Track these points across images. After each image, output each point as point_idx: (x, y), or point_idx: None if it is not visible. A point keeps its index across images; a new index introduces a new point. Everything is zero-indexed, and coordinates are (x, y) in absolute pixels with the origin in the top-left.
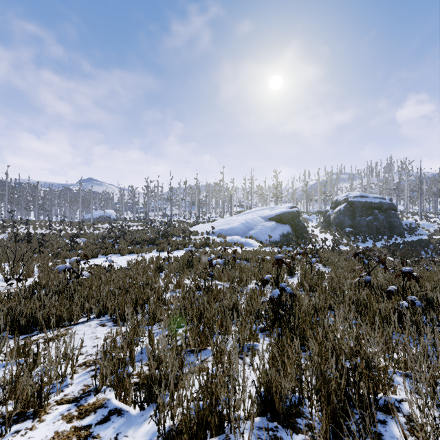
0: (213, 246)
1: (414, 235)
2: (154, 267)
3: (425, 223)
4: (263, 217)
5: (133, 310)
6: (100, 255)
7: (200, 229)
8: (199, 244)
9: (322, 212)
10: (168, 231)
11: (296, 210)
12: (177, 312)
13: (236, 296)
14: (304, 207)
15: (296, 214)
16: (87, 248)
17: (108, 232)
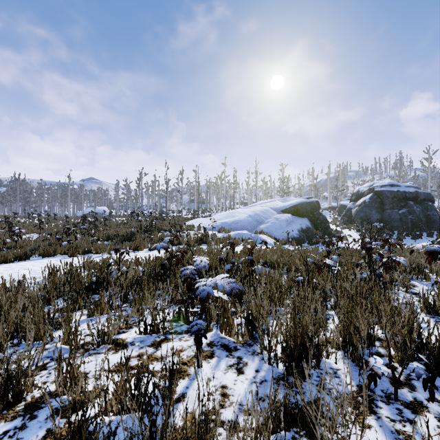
0: (213, 243)
1: None
2: (87, 281)
3: None
4: (275, 209)
5: None
6: (36, 256)
7: (197, 224)
8: (193, 240)
9: (335, 207)
10: (155, 224)
11: (315, 200)
12: None
13: None
14: None
15: (316, 205)
16: (31, 246)
17: (73, 224)
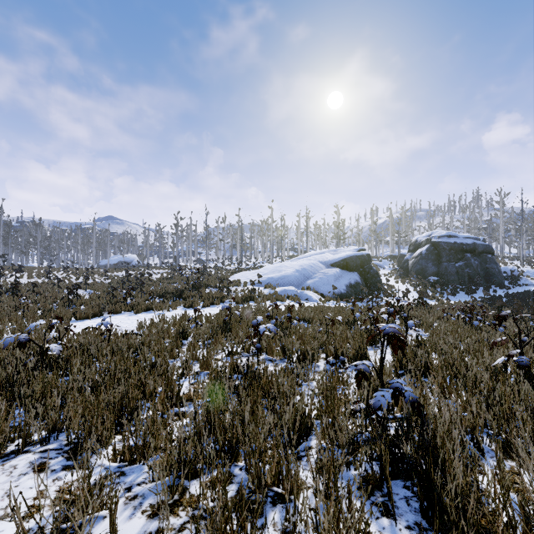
0: (259, 300)
1: (517, 285)
2: (175, 331)
3: (529, 270)
4: (324, 262)
5: (113, 425)
6: (106, 313)
7: (242, 278)
8: (241, 297)
9: (396, 256)
10: (200, 280)
11: (366, 253)
12: (188, 441)
13: (303, 395)
14: (372, 250)
15: (366, 259)
16: (91, 303)
17: (121, 281)
